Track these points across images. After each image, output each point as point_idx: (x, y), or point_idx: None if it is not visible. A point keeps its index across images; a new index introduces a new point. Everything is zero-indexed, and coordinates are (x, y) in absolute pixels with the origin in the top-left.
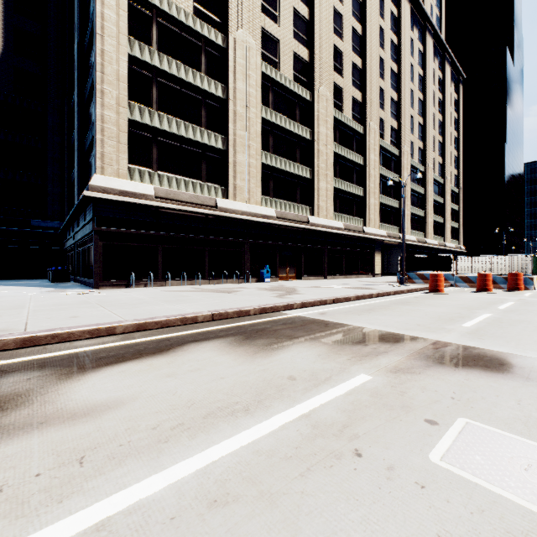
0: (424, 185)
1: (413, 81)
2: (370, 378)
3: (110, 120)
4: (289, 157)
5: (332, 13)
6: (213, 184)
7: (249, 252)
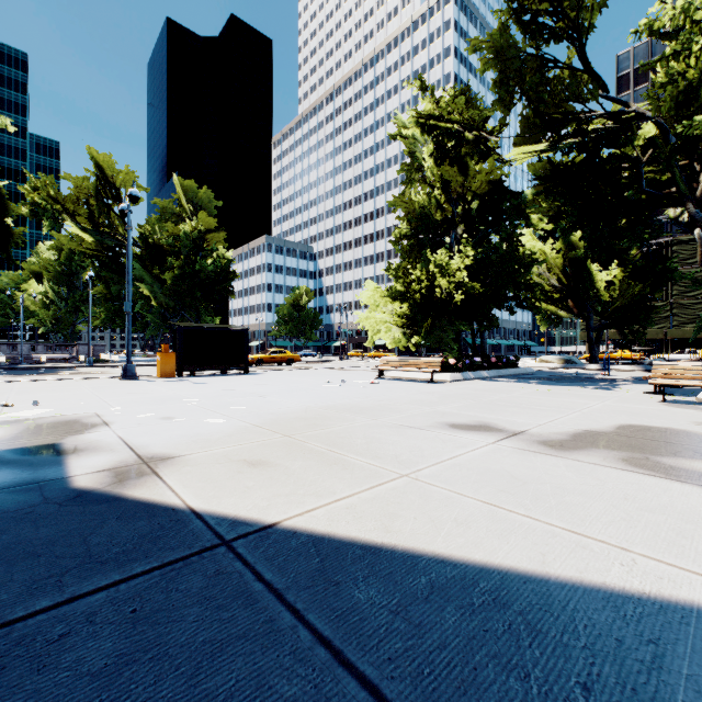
0: None
1: None
2: None
3: None
4: None
5: None
6: None
7: None
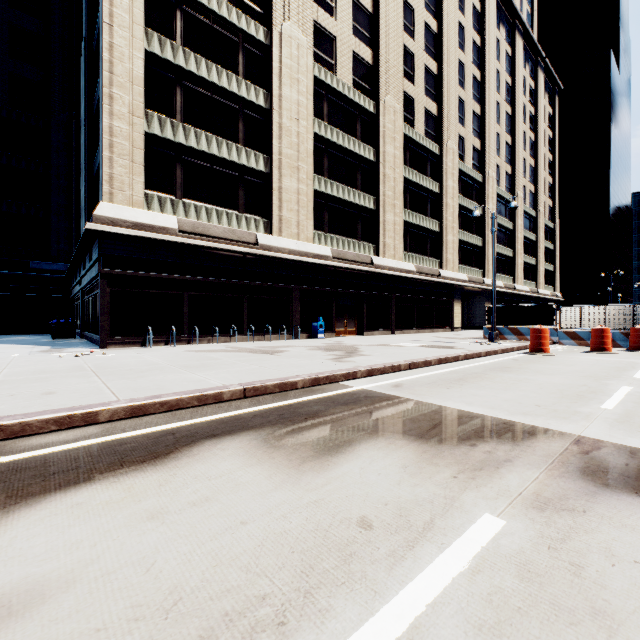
0: (512, 219)
1: (499, 91)
2: (503, 525)
3: (121, 133)
4: (348, 182)
5: (401, 5)
6: (253, 215)
7: (298, 301)
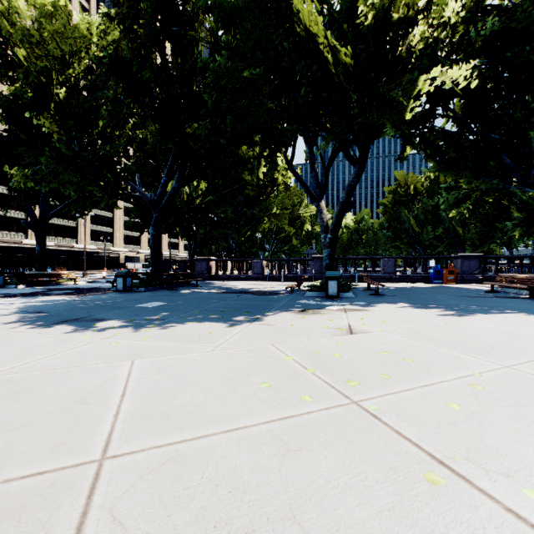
0: None
1: None
2: None
3: None
4: (63, 218)
5: None
6: (20, 233)
7: None
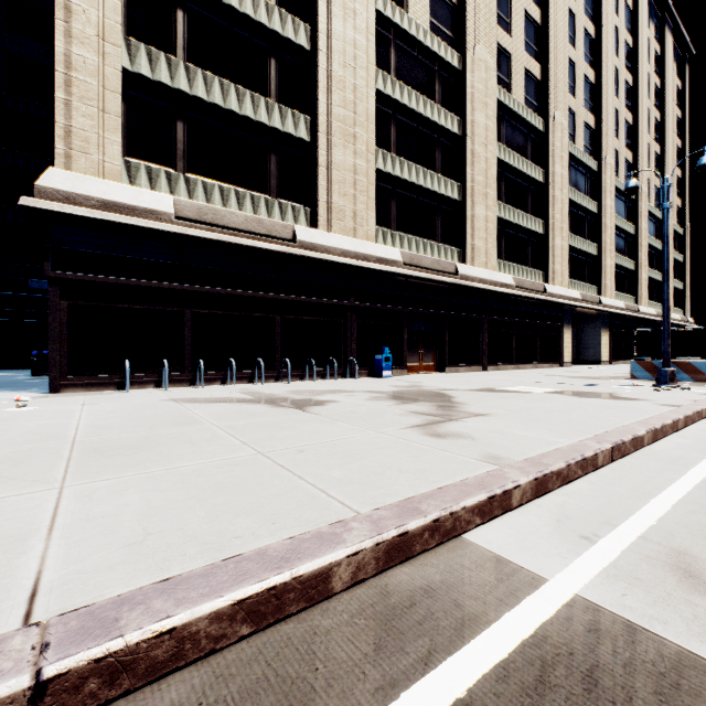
0: (634, 221)
1: (617, 54)
2: None
3: (84, 65)
4: (424, 163)
5: None
6: (291, 202)
7: (355, 325)
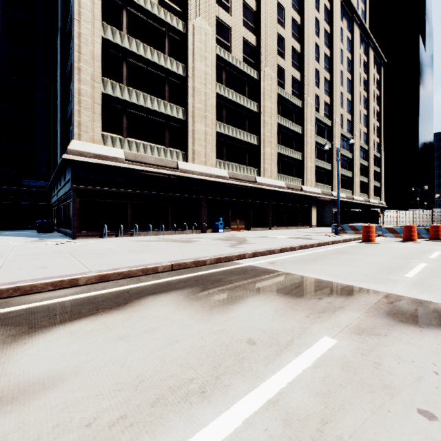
0: (352, 151)
1: (343, 64)
2: (335, 343)
3: (86, 93)
4: (240, 126)
5: (276, 6)
6: (175, 149)
7: (206, 207)
